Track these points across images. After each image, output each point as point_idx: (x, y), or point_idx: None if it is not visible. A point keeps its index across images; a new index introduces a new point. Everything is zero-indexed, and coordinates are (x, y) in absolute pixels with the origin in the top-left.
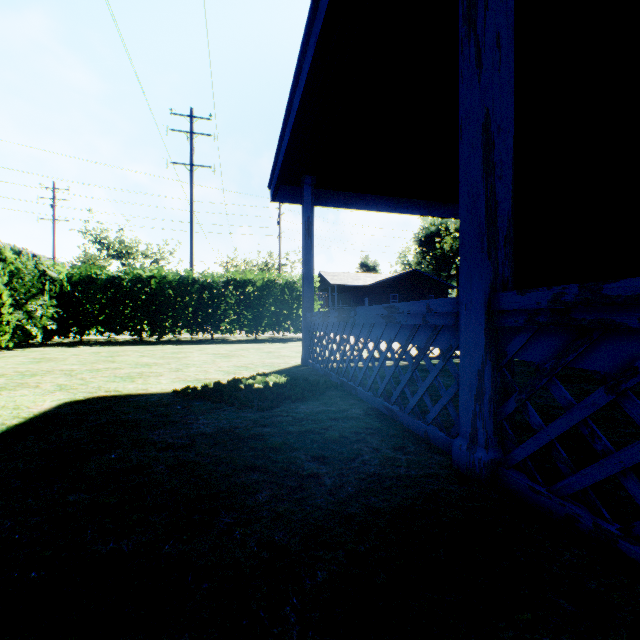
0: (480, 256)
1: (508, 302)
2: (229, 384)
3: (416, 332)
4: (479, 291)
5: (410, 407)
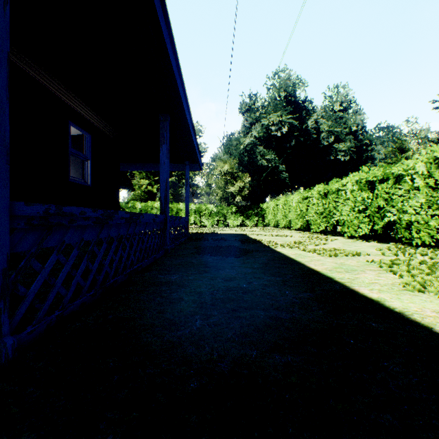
0: (6, 166)
1: (19, 210)
2: None
3: None
4: (5, 197)
5: None
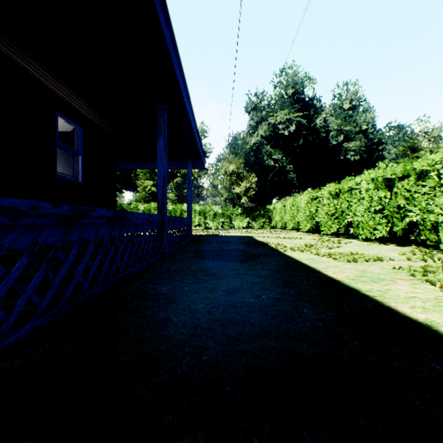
0: None
1: None
2: None
3: None
4: None
5: None
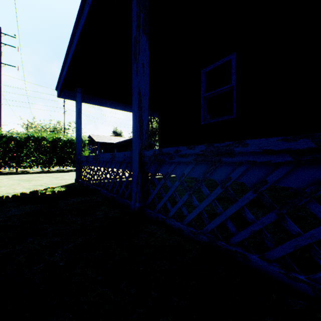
0: (137, 137)
1: (144, 153)
2: (30, 193)
3: (122, 164)
4: (137, 149)
5: (120, 194)
